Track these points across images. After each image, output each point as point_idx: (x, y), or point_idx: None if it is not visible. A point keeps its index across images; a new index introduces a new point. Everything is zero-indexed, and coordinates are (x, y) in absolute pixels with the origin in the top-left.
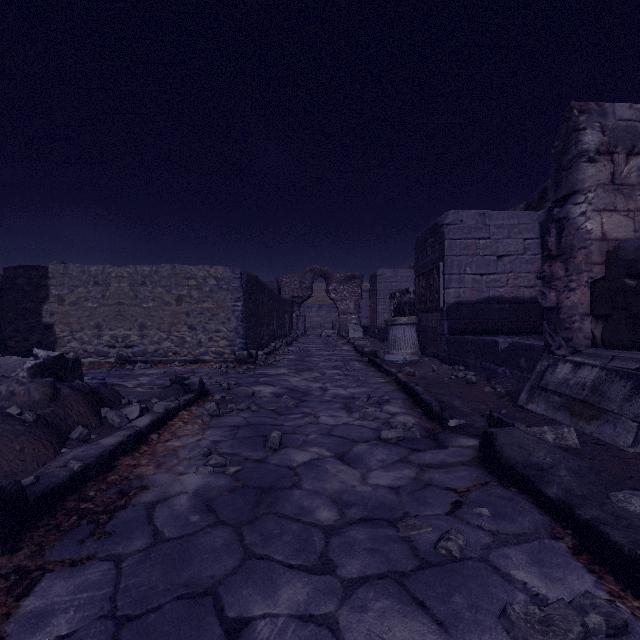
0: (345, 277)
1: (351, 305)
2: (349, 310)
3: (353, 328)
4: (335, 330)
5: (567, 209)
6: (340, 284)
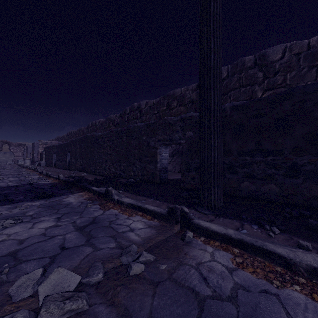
0: (18, 144)
1: (20, 154)
2: (19, 155)
3: (20, 161)
4: (13, 162)
5: (38, 149)
6: (15, 147)
